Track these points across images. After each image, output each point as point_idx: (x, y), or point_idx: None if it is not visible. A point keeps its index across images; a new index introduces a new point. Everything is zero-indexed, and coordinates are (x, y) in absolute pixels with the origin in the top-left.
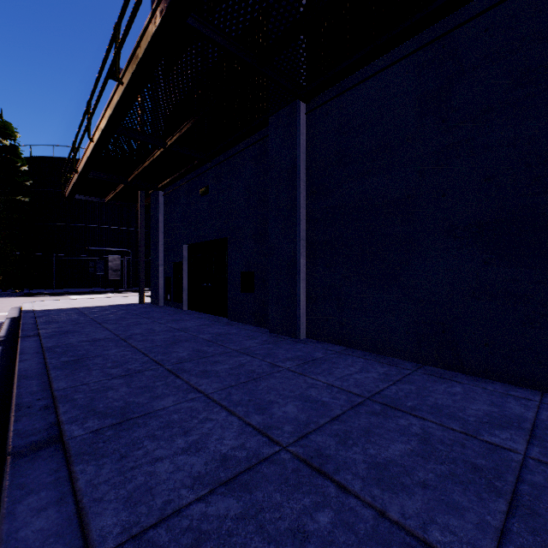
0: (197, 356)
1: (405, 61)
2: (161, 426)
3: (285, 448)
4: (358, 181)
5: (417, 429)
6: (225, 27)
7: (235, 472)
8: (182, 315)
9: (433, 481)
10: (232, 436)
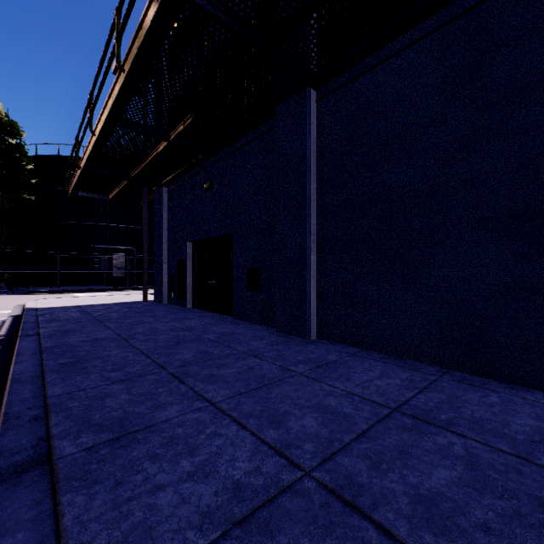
0: (202, 358)
1: (427, 39)
2: (163, 443)
3: (308, 473)
4: (374, 172)
5: (459, 449)
6: (233, 5)
7: (251, 506)
8: (186, 313)
9: (496, 523)
10: (245, 456)
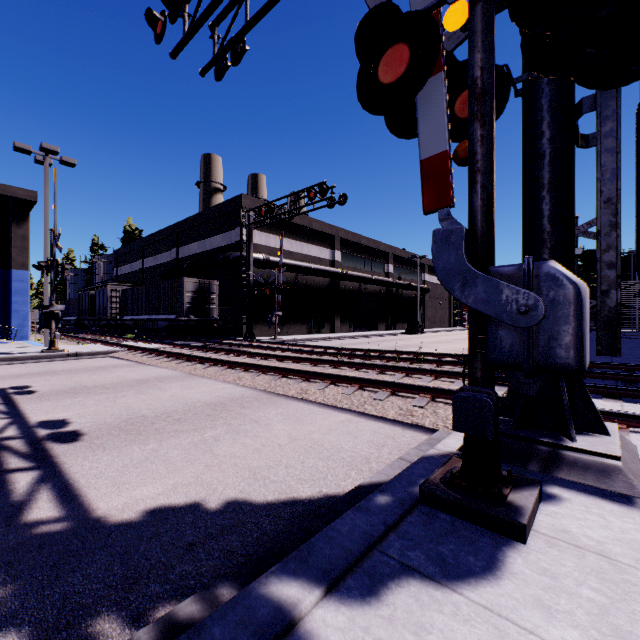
0: None
1: None
2: None
3: None
4: None
5: None
6: None
7: None
8: None
9: None
10: None
